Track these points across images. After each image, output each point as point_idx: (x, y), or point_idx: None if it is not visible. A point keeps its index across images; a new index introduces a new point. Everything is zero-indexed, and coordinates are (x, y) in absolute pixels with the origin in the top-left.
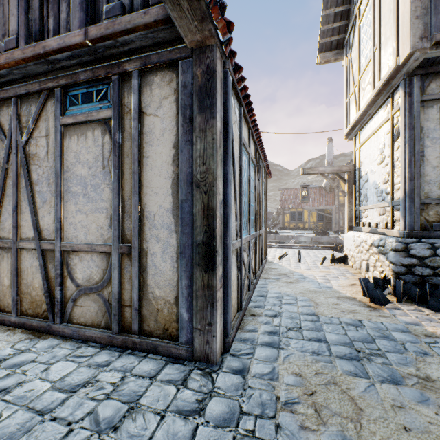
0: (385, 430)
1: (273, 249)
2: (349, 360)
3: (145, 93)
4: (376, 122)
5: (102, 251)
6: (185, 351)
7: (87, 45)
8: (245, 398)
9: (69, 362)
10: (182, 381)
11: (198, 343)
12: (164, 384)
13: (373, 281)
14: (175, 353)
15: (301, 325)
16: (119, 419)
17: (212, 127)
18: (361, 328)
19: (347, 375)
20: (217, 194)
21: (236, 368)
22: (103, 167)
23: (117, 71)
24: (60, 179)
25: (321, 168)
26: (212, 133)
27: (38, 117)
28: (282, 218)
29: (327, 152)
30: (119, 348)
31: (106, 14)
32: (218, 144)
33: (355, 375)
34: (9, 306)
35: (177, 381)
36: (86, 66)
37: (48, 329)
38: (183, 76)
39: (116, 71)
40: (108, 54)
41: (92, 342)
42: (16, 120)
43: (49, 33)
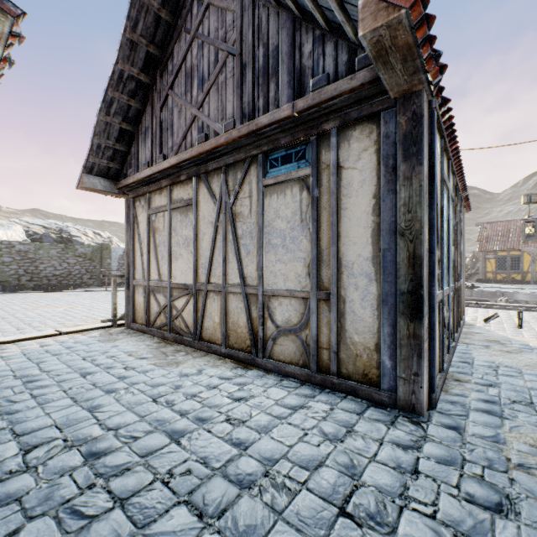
0: None
1: (471, 308)
2: None
3: (342, 148)
4: None
5: (301, 297)
6: (388, 398)
7: (293, 116)
8: (465, 450)
9: (280, 389)
10: (390, 422)
11: (402, 392)
12: (373, 421)
13: None
14: (376, 398)
15: (532, 400)
16: (341, 435)
17: (418, 174)
18: None
19: None
20: (424, 242)
21: (447, 424)
22: (301, 220)
23: (316, 132)
24: (262, 233)
25: None
26: (419, 180)
27: (242, 181)
28: (481, 265)
29: None
30: (317, 387)
31: (312, 86)
32: (424, 190)
33: None
34: (218, 339)
35: (384, 422)
36: (286, 132)
37: (252, 362)
38: (385, 127)
39: (314, 132)
40: (309, 119)
41: (291, 377)
42: (225, 186)
43: (259, 111)
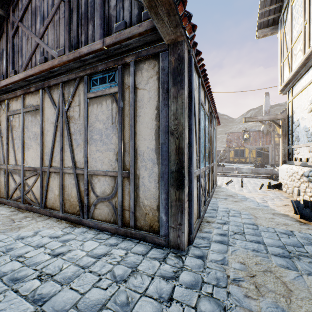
0: (310, 305)
1: (221, 177)
2: (282, 257)
3: (138, 75)
4: (306, 80)
5: (112, 175)
6: (164, 241)
7: (104, 49)
8: (205, 273)
9: (94, 242)
10: (163, 259)
11: (172, 236)
12: (152, 260)
13: (303, 203)
14: (157, 242)
15: (244, 231)
16: (126, 276)
17: (181, 95)
18: (292, 236)
19: (280, 267)
20: (185, 139)
21: (198, 254)
22: (112, 123)
23: (121, 63)
24: (87, 131)
25: (259, 116)
26: (182, 99)
27: (74, 94)
28: (227, 154)
29: (264, 103)
30: (122, 236)
31: (115, 29)
32: (185, 105)
33: (286, 268)
34: (58, 207)
35: (159, 259)
36: (102, 61)
37: (80, 222)
38: (162, 63)
39: (120, 63)
40: (116, 53)
41: (105, 231)
42: (62, 97)
43: (82, 44)
